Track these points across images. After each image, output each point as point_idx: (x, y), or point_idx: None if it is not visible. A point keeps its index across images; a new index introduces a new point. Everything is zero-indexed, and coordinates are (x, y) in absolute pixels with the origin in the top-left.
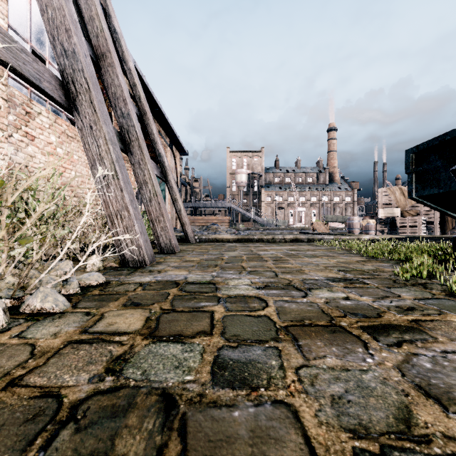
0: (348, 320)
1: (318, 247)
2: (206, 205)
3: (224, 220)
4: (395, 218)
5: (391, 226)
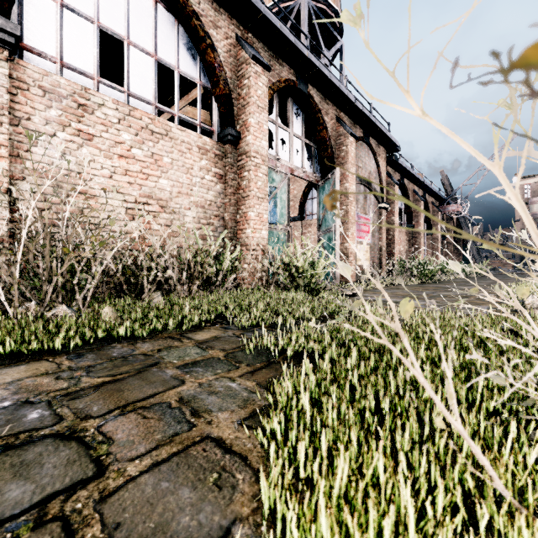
0: None
1: None
2: (488, 251)
3: (507, 263)
4: None
5: None
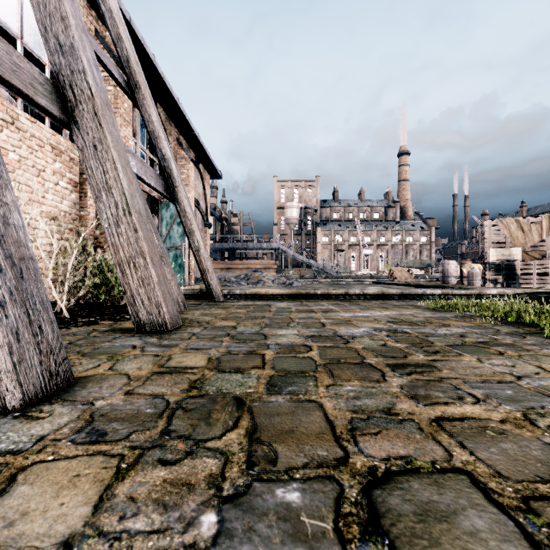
0: None
1: (436, 313)
2: (247, 246)
3: (270, 265)
4: (513, 262)
5: (504, 274)
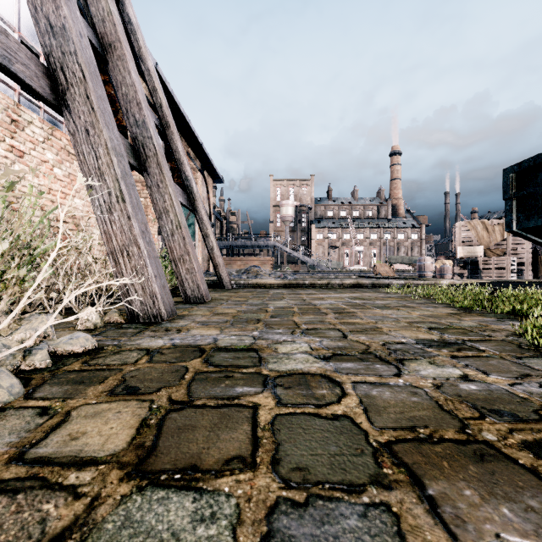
0: (493, 426)
1: (387, 295)
2: (245, 243)
3: (266, 261)
4: (477, 258)
5: (472, 269)
